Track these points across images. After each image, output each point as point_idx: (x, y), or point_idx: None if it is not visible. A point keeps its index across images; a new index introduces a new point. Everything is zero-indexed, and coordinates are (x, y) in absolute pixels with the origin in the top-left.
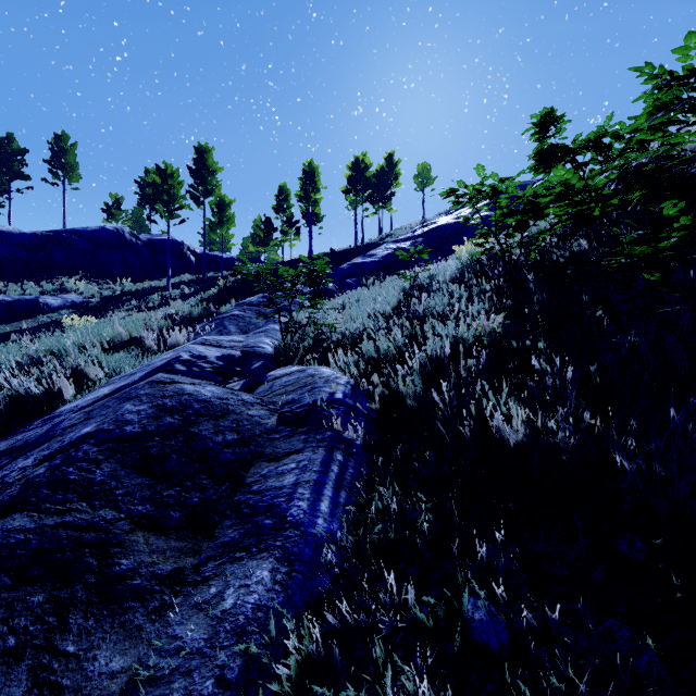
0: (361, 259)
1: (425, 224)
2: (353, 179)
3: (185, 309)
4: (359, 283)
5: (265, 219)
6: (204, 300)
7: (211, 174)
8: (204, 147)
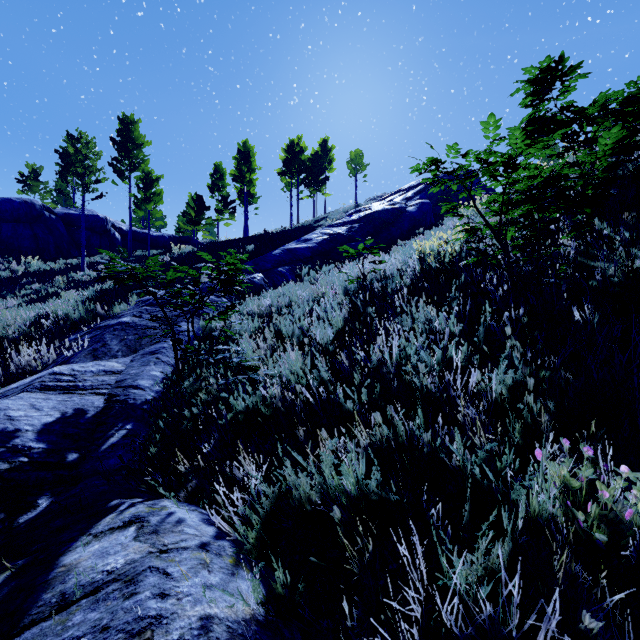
0: (295, 244)
1: (359, 209)
2: (289, 162)
3: (59, 311)
4: (293, 272)
5: (197, 197)
6: (102, 293)
7: (137, 147)
8: (130, 118)
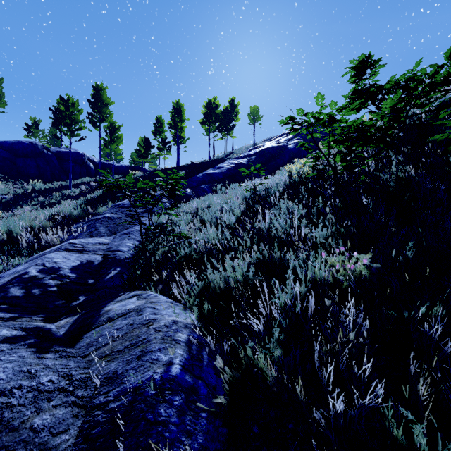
0: (212, 170)
1: (256, 146)
2: (207, 115)
3: (66, 210)
4: (210, 188)
5: (145, 139)
6: (89, 201)
7: (105, 106)
8: (100, 86)
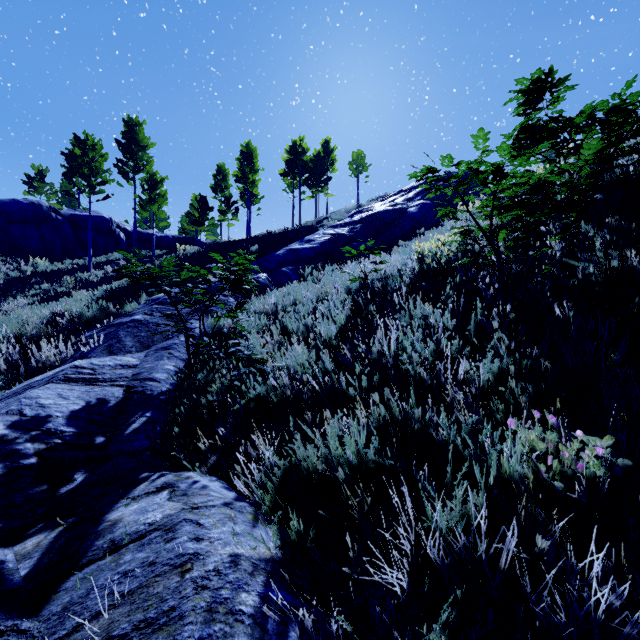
0: (298, 244)
1: (361, 209)
2: (291, 163)
3: (74, 309)
4: (296, 272)
5: (200, 198)
6: (112, 292)
7: (142, 149)
8: (135, 120)
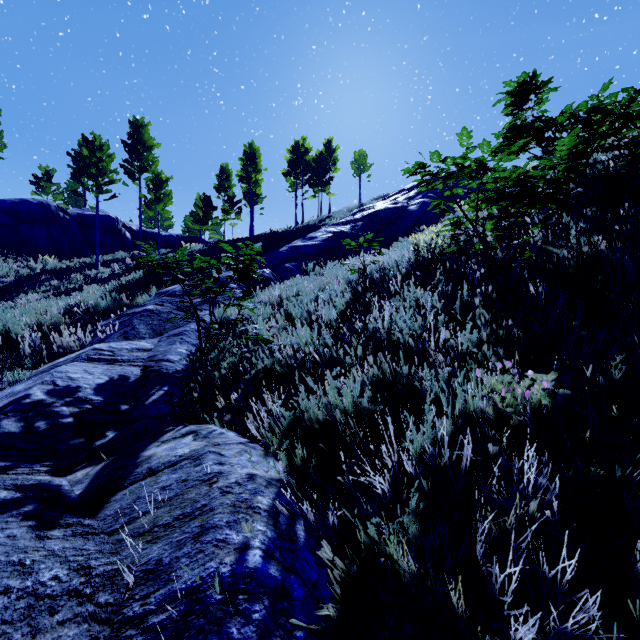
0: (301, 242)
1: (363, 208)
2: (294, 162)
3: (89, 300)
4: (299, 268)
5: (205, 197)
6: (123, 286)
7: (147, 149)
8: (140, 121)
